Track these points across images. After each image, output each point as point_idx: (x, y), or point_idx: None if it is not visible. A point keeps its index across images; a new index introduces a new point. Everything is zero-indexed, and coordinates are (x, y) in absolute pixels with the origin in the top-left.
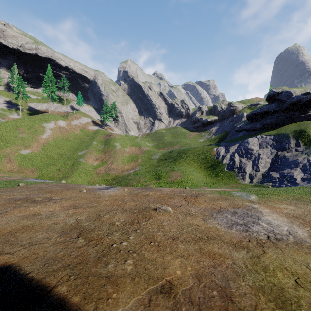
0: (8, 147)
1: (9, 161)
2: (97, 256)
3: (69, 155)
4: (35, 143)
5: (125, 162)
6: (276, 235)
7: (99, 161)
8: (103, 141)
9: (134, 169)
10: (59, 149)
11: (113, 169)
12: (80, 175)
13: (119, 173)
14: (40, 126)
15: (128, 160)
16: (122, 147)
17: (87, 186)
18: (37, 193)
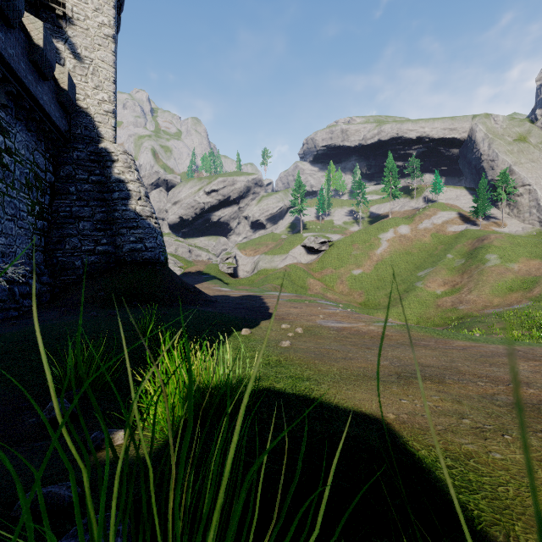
0: (342, 268)
1: (341, 282)
2: (284, 315)
3: (404, 276)
4: (367, 261)
5: (498, 290)
6: (323, 324)
7: (448, 286)
8: (467, 251)
9: (512, 306)
10: (394, 268)
11: (467, 302)
12: (411, 305)
13: (475, 310)
14: (375, 239)
15: (508, 287)
16: (503, 263)
17: (331, 307)
18: (302, 306)
